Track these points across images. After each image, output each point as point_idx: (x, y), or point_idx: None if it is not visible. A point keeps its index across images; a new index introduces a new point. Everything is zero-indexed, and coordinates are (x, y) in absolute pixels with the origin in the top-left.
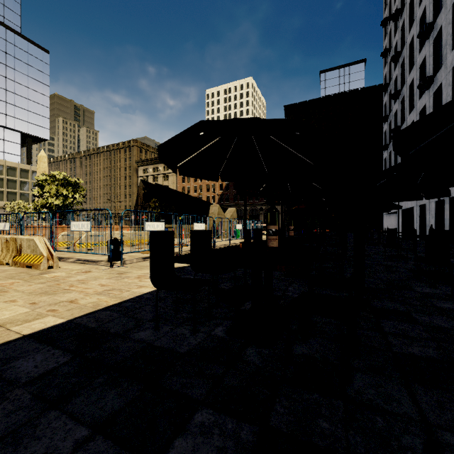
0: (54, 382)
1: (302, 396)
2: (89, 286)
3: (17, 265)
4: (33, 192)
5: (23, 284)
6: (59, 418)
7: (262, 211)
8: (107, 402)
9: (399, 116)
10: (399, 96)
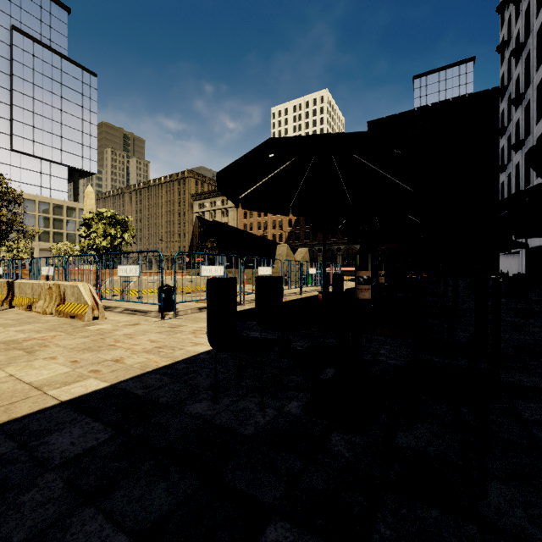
0: (91, 467)
1: (415, 513)
2: (137, 342)
3: (60, 315)
4: (80, 232)
5: (65, 338)
6: (95, 519)
7: (340, 252)
8: (154, 500)
9: (522, 127)
10: (522, 101)
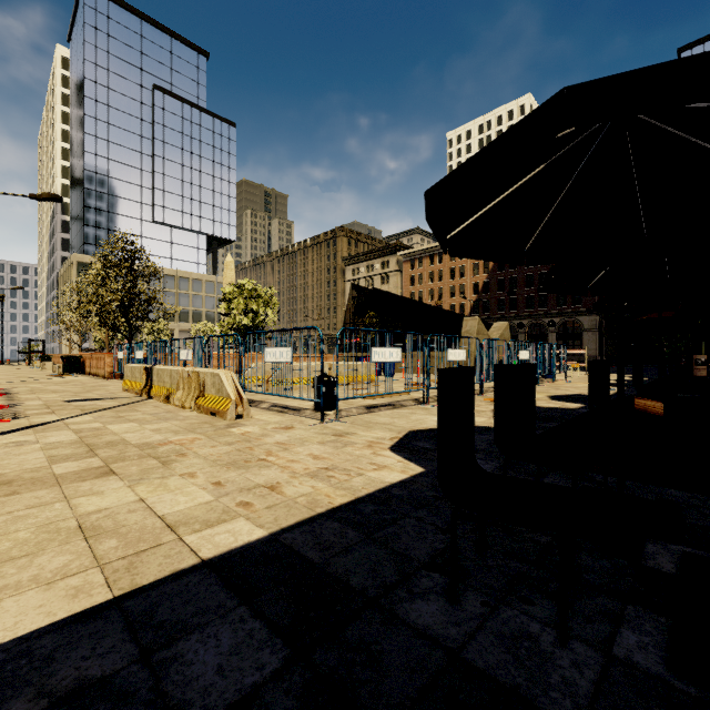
0: None
1: None
2: (295, 456)
3: (200, 410)
4: (219, 309)
5: (205, 444)
6: None
7: (554, 327)
8: None
9: None
10: None
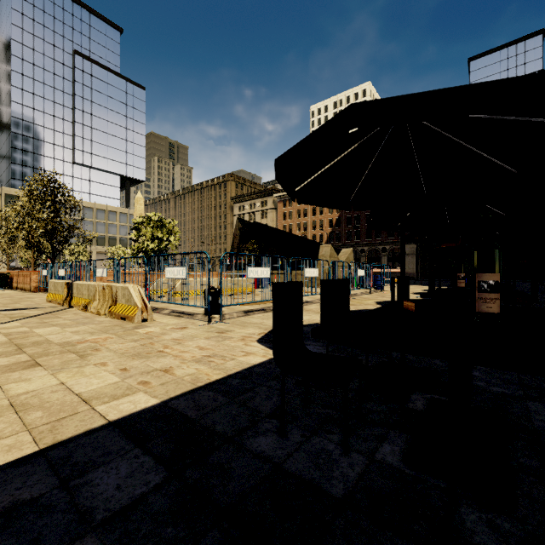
0: (140, 531)
1: None
2: (186, 348)
3: (112, 316)
4: (130, 236)
5: (115, 341)
6: None
7: (385, 252)
8: None
9: None
10: None
